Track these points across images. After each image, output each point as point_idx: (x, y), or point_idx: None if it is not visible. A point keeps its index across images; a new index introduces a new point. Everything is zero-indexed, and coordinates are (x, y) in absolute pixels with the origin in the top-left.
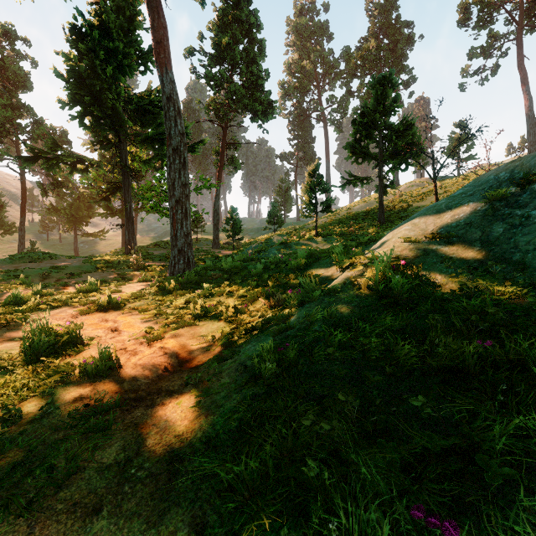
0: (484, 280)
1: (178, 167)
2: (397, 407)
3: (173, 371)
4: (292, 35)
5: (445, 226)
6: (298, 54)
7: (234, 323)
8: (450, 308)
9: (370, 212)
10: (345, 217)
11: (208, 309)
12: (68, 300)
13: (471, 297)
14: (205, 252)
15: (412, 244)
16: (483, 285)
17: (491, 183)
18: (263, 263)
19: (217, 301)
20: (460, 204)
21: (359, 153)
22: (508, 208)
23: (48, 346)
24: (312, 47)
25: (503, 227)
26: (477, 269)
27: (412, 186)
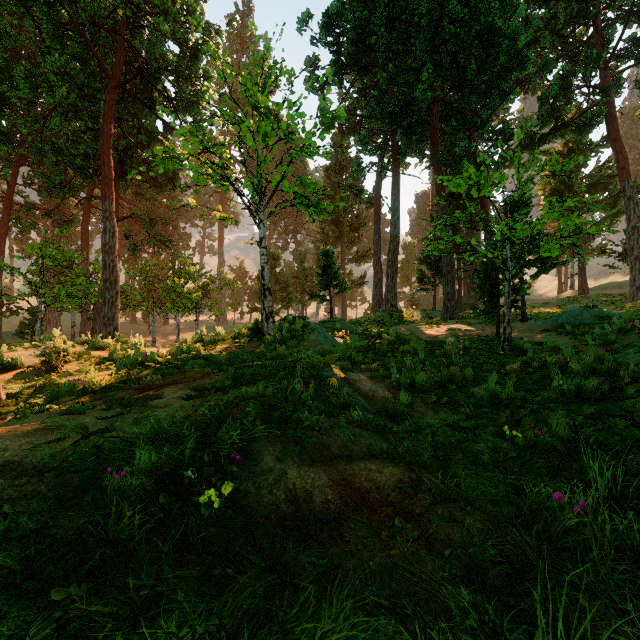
0: None
1: (636, 237)
2: None
3: None
4: None
5: None
6: None
7: None
8: None
9: None
10: None
11: None
12: None
13: None
14: None
15: None
16: None
17: None
18: None
19: None
20: None
21: None
22: None
23: None
24: None
25: None
26: None
27: None
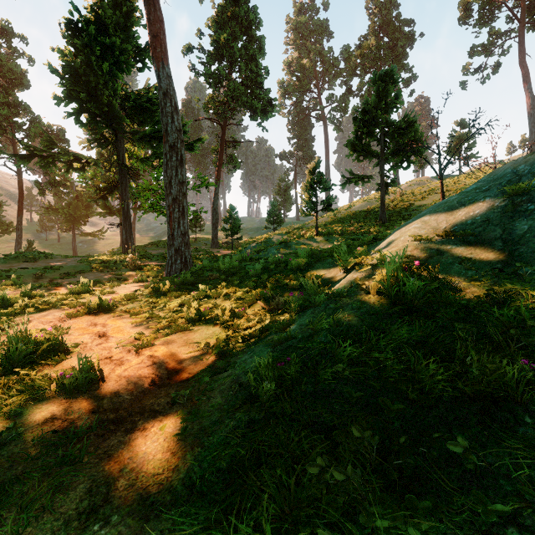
0: (513, 284)
1: (175, 164)
2: (428, 447)
3: (161, 385)
4: (292, 34)
5: (459, 224)
6: (298, 53)
7: (230, 329)
8: (477, 317)
9: (371, 211)
10: (345, 216)
11: (203, 313)
12: (57, 302)
13: (499, 304)
14: (204, 252)
15: (423, 243)
16: (514, 289)
17: (509, 177)
18: (262, 263)
19: (213, 303)
20: (474, 200)
21: (360, 151)
22: (532, 204)
23: (26, 355)
24: (312, 45)
25: (528, 224)
26: (504, 271)
27: (413, 185)
